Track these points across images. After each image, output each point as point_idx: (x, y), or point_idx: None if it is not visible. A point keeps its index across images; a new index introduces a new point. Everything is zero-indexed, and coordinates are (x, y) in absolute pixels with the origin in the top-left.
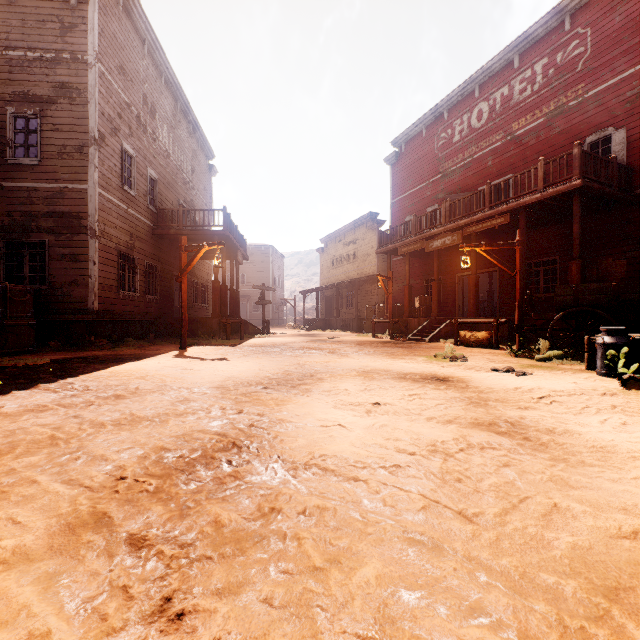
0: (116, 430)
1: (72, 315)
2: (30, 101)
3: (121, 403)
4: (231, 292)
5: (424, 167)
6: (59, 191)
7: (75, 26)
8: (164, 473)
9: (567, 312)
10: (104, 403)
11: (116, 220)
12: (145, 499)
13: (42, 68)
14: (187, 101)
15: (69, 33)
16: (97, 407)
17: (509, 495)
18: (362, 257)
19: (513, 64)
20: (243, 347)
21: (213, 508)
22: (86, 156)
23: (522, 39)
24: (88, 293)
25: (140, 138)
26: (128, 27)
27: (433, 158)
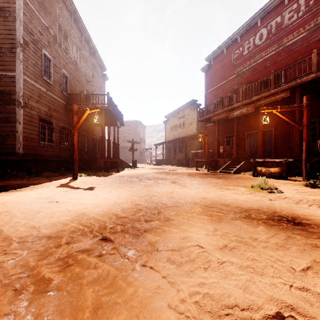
0: None
1: (5, 156)
2: None
3: None
4: (114, 144)
5: (225, 71)
6: None
7: None
8: None
9: None
10: None
11: (38, 97)
12: None
13: None
14: (88, 34)
15: None
16: None
17: None
18: (188, 125)
19: (284, 2)
20: (115, 177)
21: None
22: (14, 54)
23: None
24: (16, 142)
25: (56, 50)
26: None
27: (230, 65)
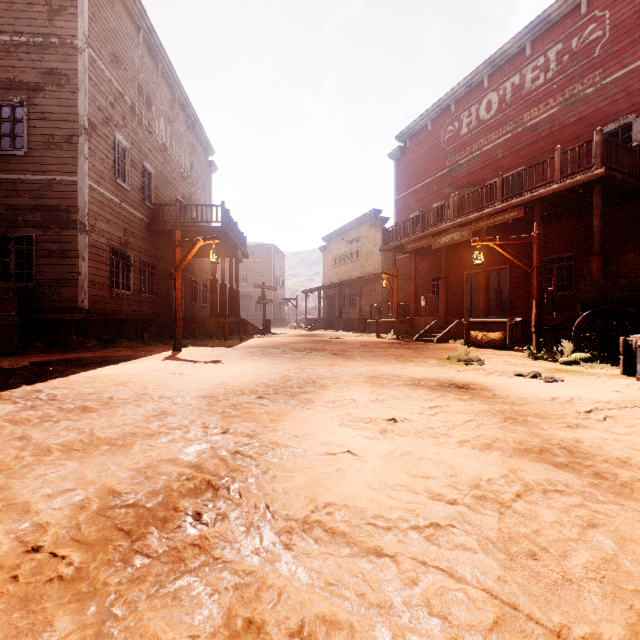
0: (63, 459)
1: (60, 314)
2: (16, 88)
3: (85, 418)
4: (231, 291)
5: (430, 162)
6: (47, 183)
7: (64, 9)
8: (100, 538)
9: (594, 310)
10: (65, 418)
11: (108, 215)
12: (53, 595)
13: (29, 53)
14: (185, 94)
15: (57, 16)
16: (54, 424)
17: (622, 590)
18: (365, 255)
19: (524, 52)
20: (241, 348)
21: (152, 622)
22: (75, 146)
23: (534, 25)
24: (77, 291)
25: (135, 130)
26: (122, 13)
27: (439, 152)
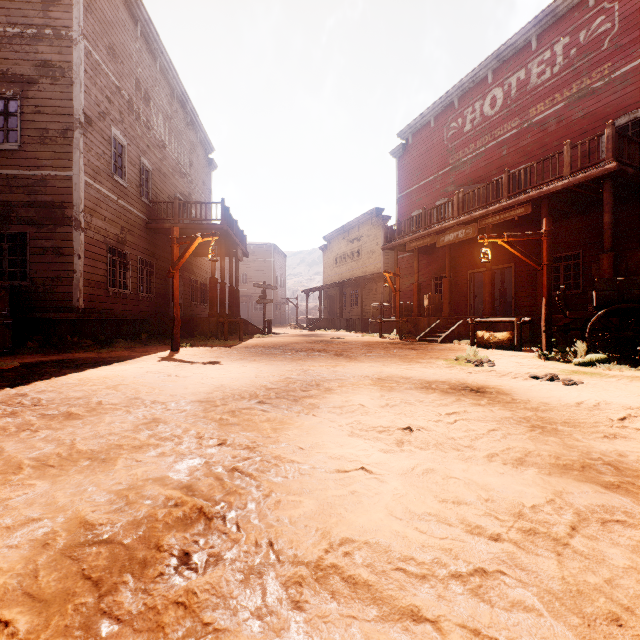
0: (34, 477)
1: (55, 314)
2: (9, 81)
3: (68, 426)
4: (230, 290)
5: (433, 159)
6: (41, 179)
7: None
8: (59, 591)
9: (610, 309)
10: (45, 426)
11: (105, 211)
12: None
13: (22, 45)
14: (184, 90)
15: (52, 7)
16: (32, 433)
17: None
18: (367, 254)
19: (530, 46)
20: (241, 348)
21: None
22: (70, 141)
23: (541, 18)
24: (72, 290)
25: (132, 125)
26: (119, 5)
27: (442, 149)
